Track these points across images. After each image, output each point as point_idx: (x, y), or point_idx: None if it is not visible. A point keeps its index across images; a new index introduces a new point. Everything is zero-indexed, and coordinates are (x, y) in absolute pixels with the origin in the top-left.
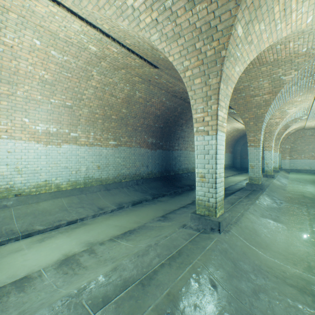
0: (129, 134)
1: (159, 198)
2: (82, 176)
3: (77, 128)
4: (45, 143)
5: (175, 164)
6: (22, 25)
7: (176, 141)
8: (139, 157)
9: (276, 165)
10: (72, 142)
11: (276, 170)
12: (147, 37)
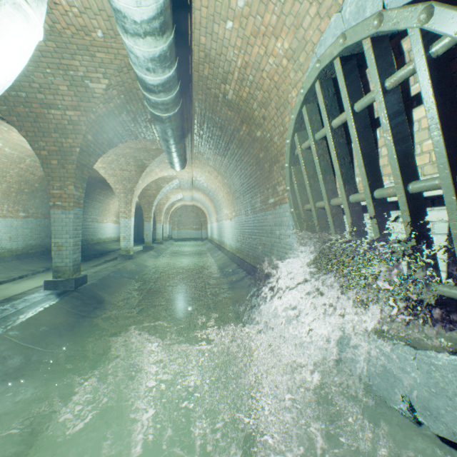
0: (37, 205)
1: None
2: None
3: None
4: None
5: None
6: (0, 139)
7: None
8: (44, 228)
9: (167, 235)
10: None
11: (167, 239)
12: (98, 170)
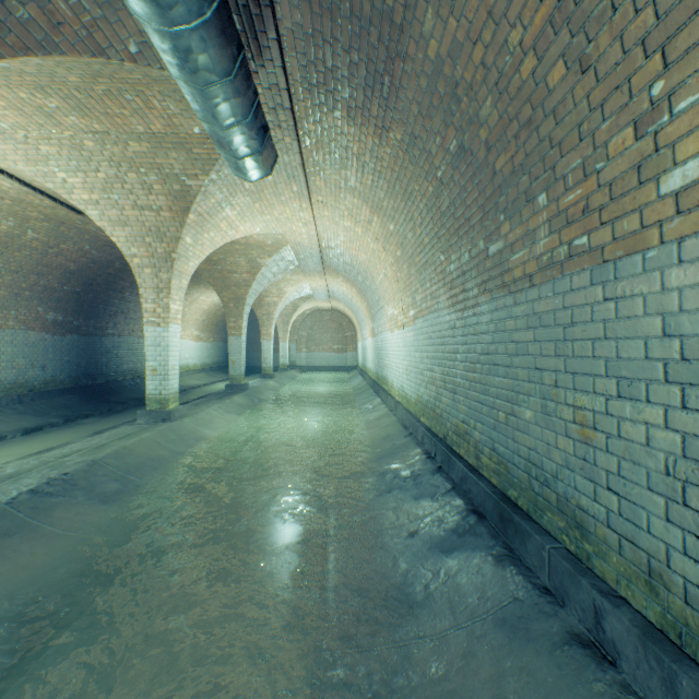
0: (1, 302)
1: (80, 421)
2: None
3: None
4: None
5: (109, 363)
6: None
7: (111, 318)
8: (24, 349)
9: (286, 360)
10: None
11: (285, 368)
12: (83, 209)
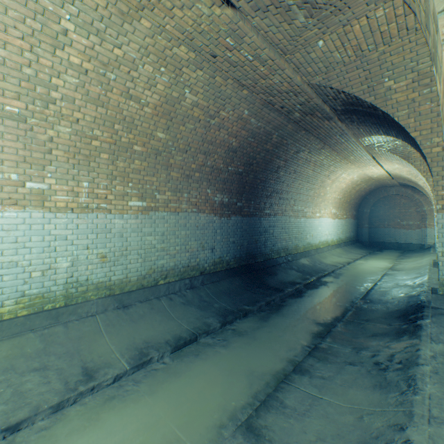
0: (174, 185)
1: (236, 323)
2: (61, 282)
3: (44, 171)
4: None
5: (265, 242)
6: None
7: (267, 198)
8: (195, 231)
9: None
10: (30, 203)
11: None
12: None
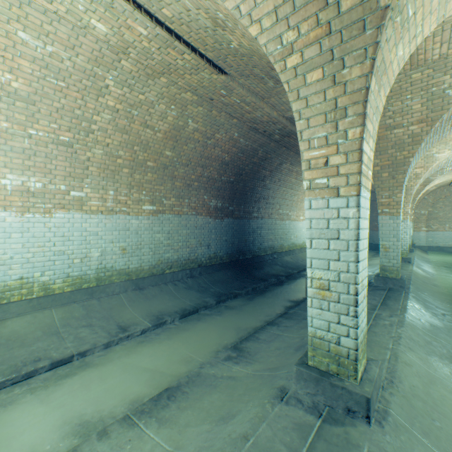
0: (177, 192)
1: (228, 302)
2: (94, 268)
3: (83, 183)
4: (20, 210)
5: (253, 241)
6: None
7: (255, 203)
8: (194, 231)
9: (409, 240)
10: (73, 207)
11: (409, 248)
12: None
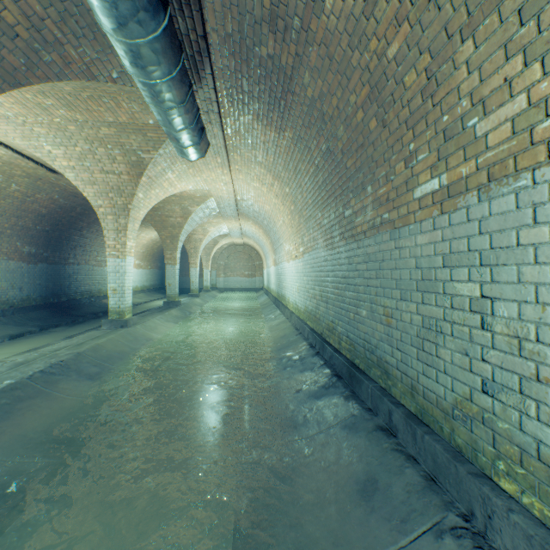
0: None
1: (51, 329)
2: None
3: None
4: None
5: (70, 285)
6: None
7: (72, 250)
8: (6, 274)
9: (208, 283)
10: None
11: (208, 289)
12: (63, 172)
